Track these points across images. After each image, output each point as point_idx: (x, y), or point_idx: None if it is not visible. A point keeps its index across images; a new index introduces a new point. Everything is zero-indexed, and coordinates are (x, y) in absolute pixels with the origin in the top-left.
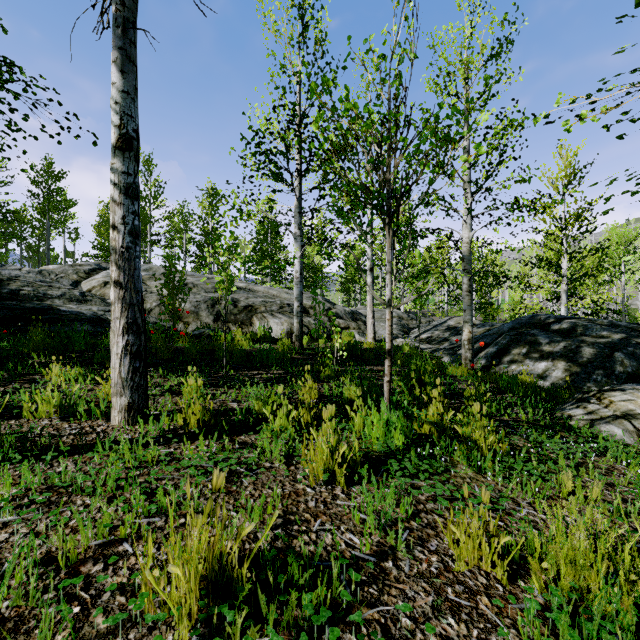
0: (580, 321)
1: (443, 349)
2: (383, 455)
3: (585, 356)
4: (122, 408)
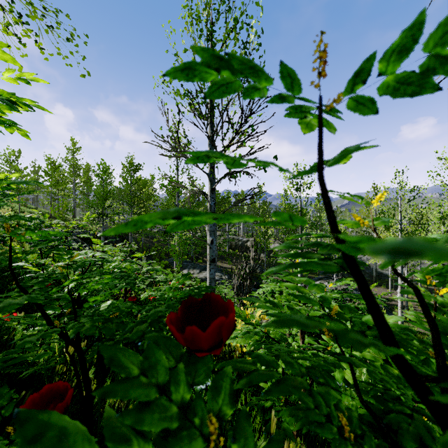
0: None
1: None
2: None
3: None
4: None
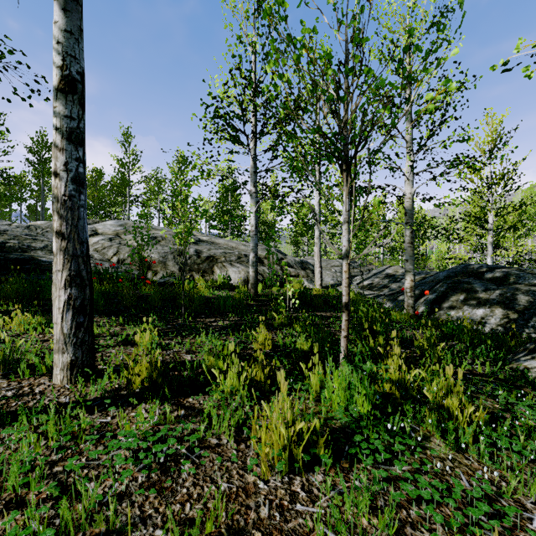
0: (512, 270)
1: (384, 295)
2: (345, 426)
3: (521, 303)
4: (64, 366)
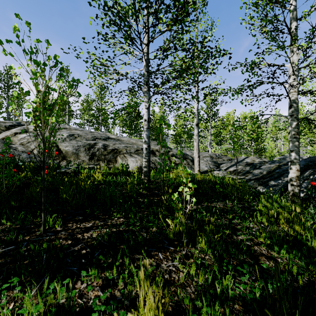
0: None
1: (253, 180)
2: None
3: None
4: None
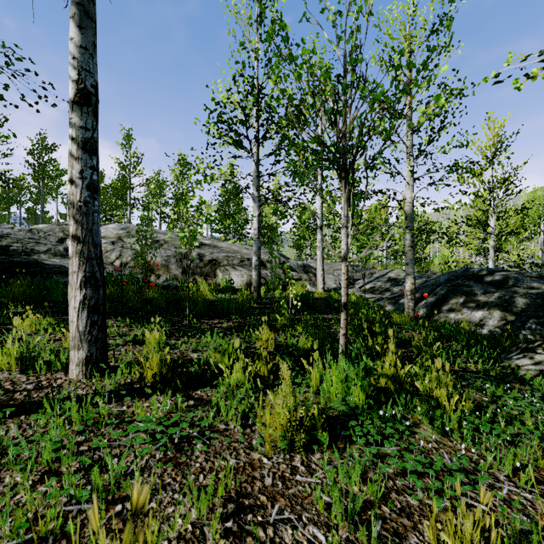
0: (511, 273)
1: (386, 298)
2: (342, 414)
3: (519, 306)
4: (80, 361)
